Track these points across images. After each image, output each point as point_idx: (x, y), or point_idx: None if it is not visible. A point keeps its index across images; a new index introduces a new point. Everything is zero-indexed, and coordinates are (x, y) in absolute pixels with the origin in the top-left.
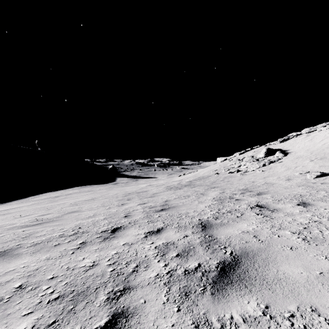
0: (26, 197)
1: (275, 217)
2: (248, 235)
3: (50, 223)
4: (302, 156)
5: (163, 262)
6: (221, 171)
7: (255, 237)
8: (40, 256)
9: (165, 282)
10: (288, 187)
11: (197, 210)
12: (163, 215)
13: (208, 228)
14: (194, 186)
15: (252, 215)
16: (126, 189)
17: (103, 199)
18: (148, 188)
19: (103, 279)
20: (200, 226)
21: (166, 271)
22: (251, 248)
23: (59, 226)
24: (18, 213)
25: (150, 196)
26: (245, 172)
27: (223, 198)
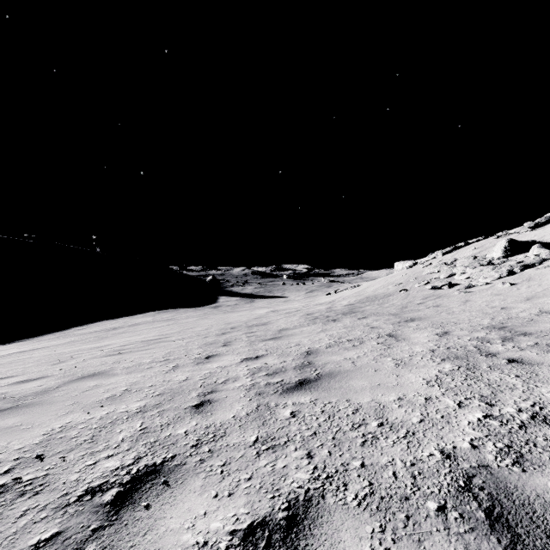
0: (68, 328)
1: None
2: None
3: None
4: None
5: None
6: (412, 285)
7: None
8: None
9: None
10: None
11: (407, 396)
12: (306, 410)
13: (541, 549)
14: (364, 315)
15: None
16: (230, 319)
17: (177, 339)
18: (271, 318)
19: None
20: (482, 520)
21: None
22: None
23: None
24: None
25: (273, 335)
26: (470, 288)
27: (462, 353)
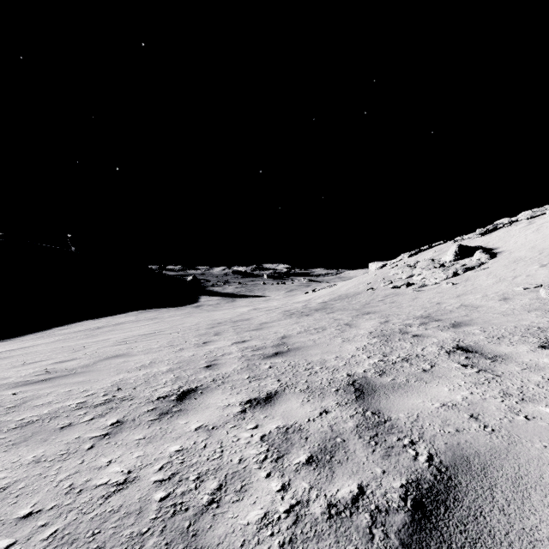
0: (49, 329)
1: (504, 373)
2: (457, 414)
3: (68, 378)
4: (523, 257)
5: (277, 478)
6: (379, 285)
7: (473, 418)
8: (24, 453)
9: (284, 543)
10: (507, 312)
11: (341, 355)
12: (278, 365)
13: (369, 394)
14: (332, 310)
15: (454, 368)
16: (215, 316)
17: (172, 332)
18: (253, 315)
19: (139, 525)
20: (352, 390)
21: (286, 504)
22: (473, 446)
23: (83, 386)
24: (22, 357)
25: (256, 327)
26: (422, 287)
27: (388, 333)
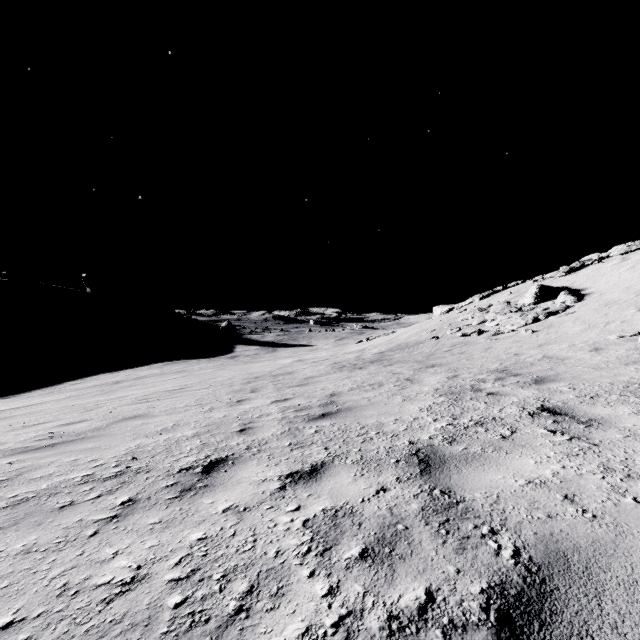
0: (60, 383)
1: (603, 442)
2: (548, 494)
3: (75, 444)
4: (616, 300)
5: (323, 578)
6: (445, 332)
7: (568, 500)
8: (12, 540)
9: None
10: (600, 366)
11: (402, 418)
12: (326, 429)
13: (437, 467)
14: (390, 363)
15: (540, 434)
16: (252, 369)
17: (202, 388)
18: (296, 367)
19: None
20: (416, 462)
21: (334, 615)
22: (570, 537)
23: (92, 454)
24: (25, 418)
25: (300, 383)
26: (496, 335)
27: (458, 390)
